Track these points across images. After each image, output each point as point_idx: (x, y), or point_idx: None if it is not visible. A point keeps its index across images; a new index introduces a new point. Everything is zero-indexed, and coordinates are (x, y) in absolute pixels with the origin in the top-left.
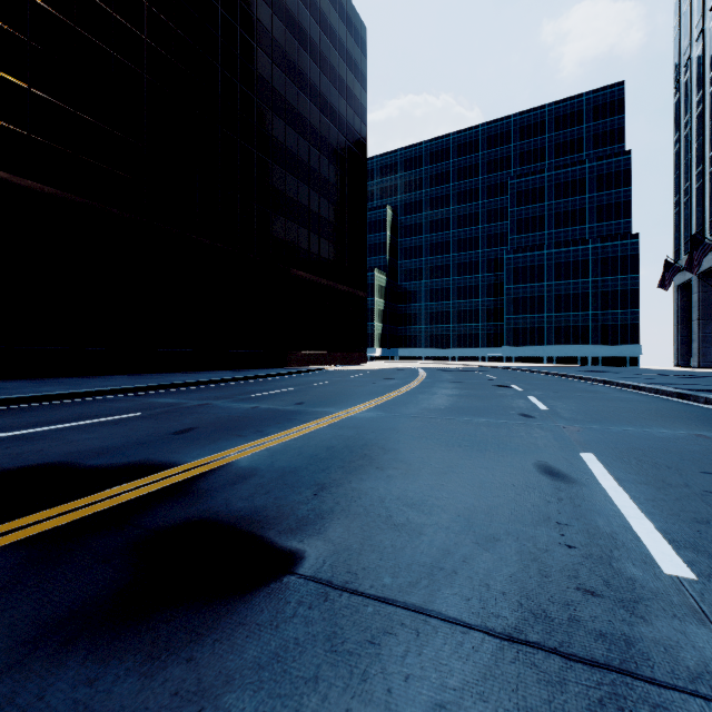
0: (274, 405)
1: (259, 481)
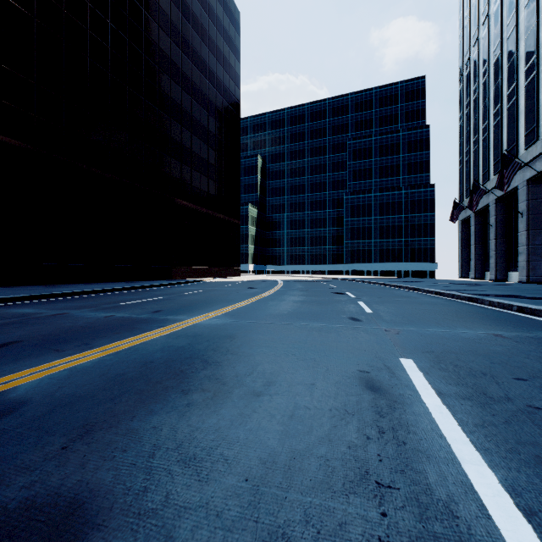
0: (130, 313)
1: (7, 424)
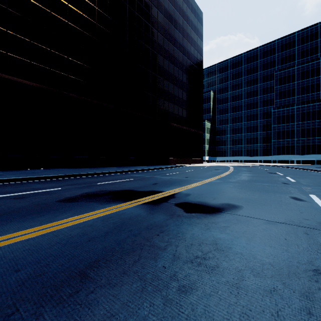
0: (177, 177)
1: (193, 196)
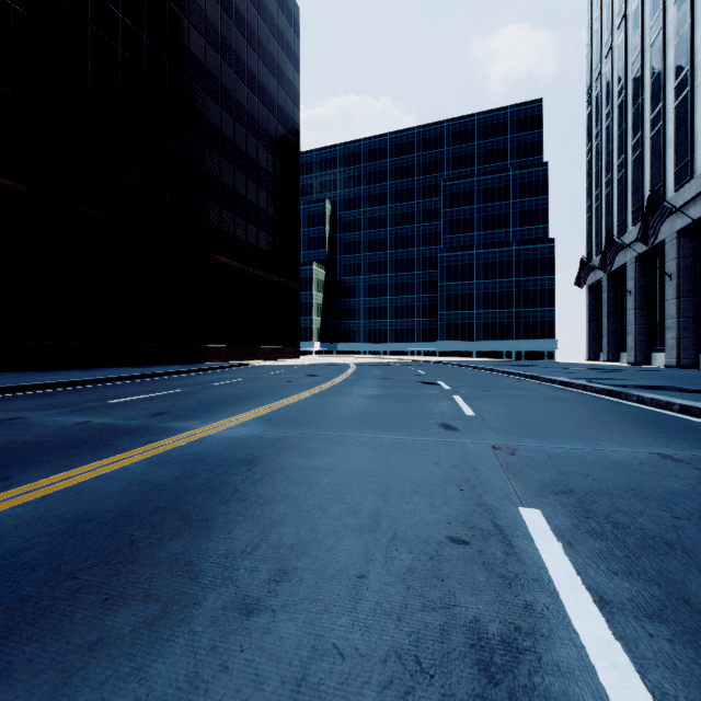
0: (117, 418)
1: None
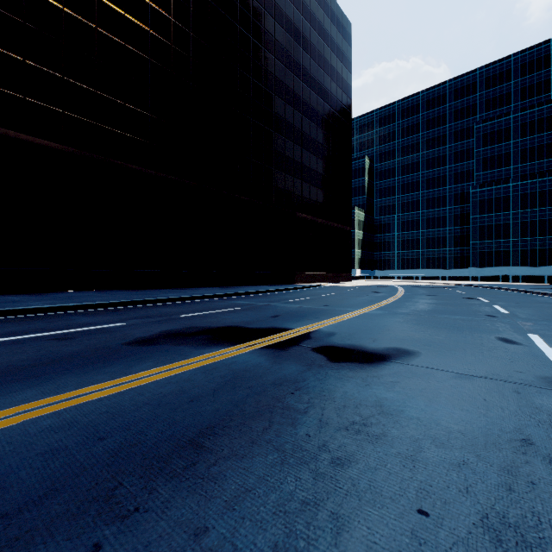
0: (311, 306)
1: (340, 336)
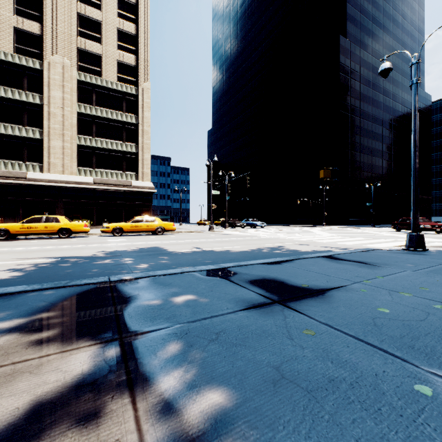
0: None
1: None
